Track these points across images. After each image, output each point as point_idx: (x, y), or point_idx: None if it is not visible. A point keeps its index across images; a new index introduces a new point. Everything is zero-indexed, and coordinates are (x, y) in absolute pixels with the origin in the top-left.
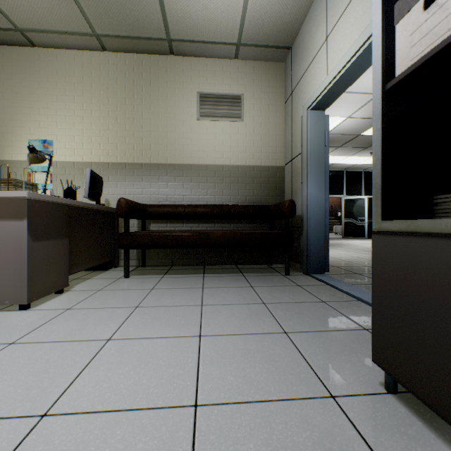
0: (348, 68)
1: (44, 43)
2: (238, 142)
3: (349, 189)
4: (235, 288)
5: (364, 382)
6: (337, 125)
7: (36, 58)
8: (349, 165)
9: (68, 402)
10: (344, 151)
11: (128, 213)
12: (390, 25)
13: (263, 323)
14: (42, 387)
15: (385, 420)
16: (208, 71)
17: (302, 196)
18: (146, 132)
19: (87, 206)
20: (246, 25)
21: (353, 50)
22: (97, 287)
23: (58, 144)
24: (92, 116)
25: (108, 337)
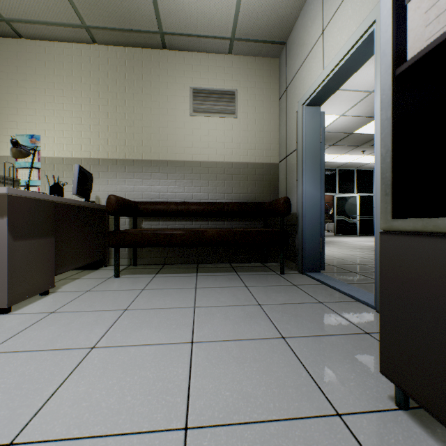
0: (345, 61)
1: (31, 34)
2: (232, 139)
3: (342, 187)
4: (229, 288)
5: (372, 397)
6: (331, 123)
7: (24, 50)
8: (341, 163)
9: (39, 427)
10: (336, 149)
11: (118, 210)
12: (400, 4)
13: (259, 327)
14: (12, 408)
15: (399, 444)
16: (201, 66)
17: (297, 193)
18: (138, 127)
19: (75, 203)
20: (241, 19)
21: (351, 42)
22: (85, 288)
23: (47, 139)
24: (82, 111)
25: (92, 345)
